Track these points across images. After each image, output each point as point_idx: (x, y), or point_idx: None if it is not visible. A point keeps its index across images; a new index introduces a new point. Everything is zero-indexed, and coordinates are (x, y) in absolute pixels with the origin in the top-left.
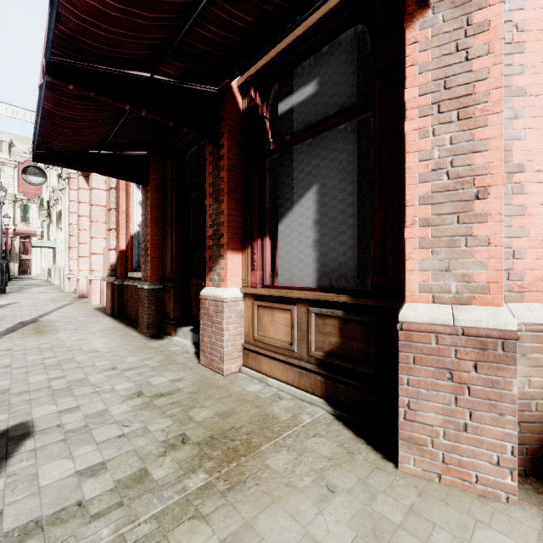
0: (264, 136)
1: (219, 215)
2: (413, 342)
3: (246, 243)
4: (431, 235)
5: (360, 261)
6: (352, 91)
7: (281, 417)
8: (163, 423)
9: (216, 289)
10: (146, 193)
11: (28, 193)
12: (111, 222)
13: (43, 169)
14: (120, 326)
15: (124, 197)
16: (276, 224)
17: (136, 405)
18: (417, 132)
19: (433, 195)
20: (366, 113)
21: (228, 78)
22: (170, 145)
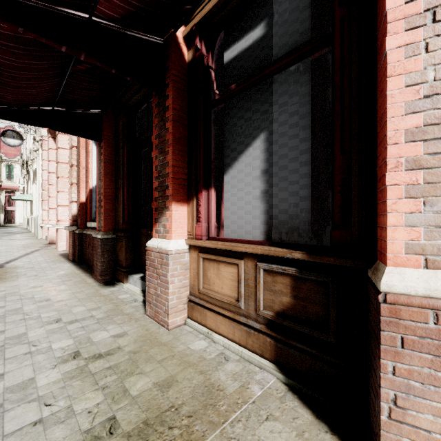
0: (209, 86)
1: (164, 167)
2: (401, 319)
3: (191, 195)
4: (423, 180)
5: (313, 213)
6: (305, 27)
7: (227, 387)
8: (92, 400)
9: (161, 241)
10: (100, 148)
11: (9, 153)
12: (73, 177)
13: (24, 134)
14: (77, 272)
15: (84, 154)
16: (221, 176)
17: (68, 371)
18: (402, 50)
19: (425, 129)
20: (322, 49)
21: (173, 27)
22: (122, 103)
